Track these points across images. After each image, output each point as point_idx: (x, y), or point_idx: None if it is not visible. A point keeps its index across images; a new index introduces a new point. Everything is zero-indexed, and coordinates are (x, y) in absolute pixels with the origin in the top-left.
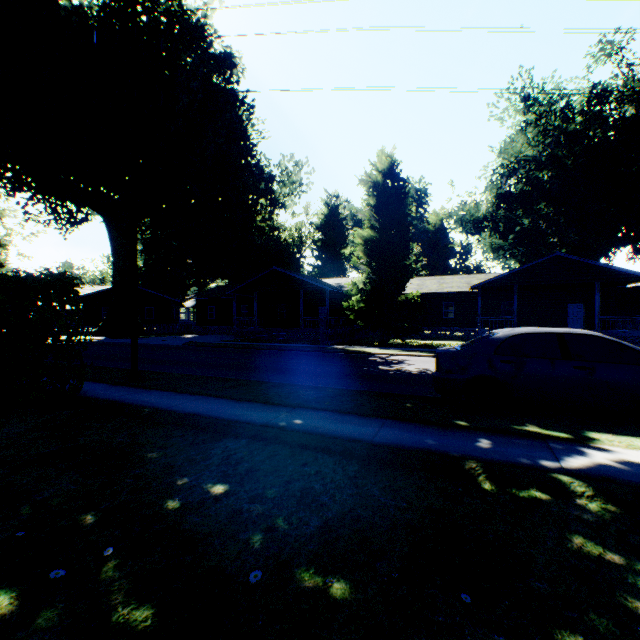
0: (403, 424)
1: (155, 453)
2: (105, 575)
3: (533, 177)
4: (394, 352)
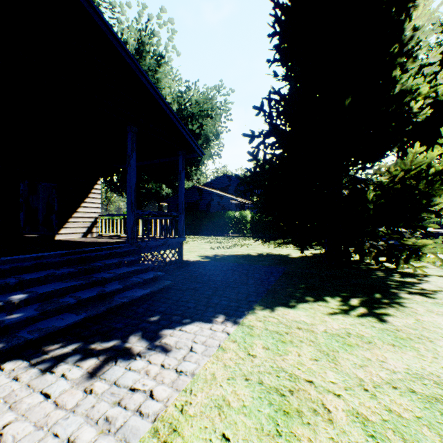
0: None
1: None
2: None
3: None
4: None
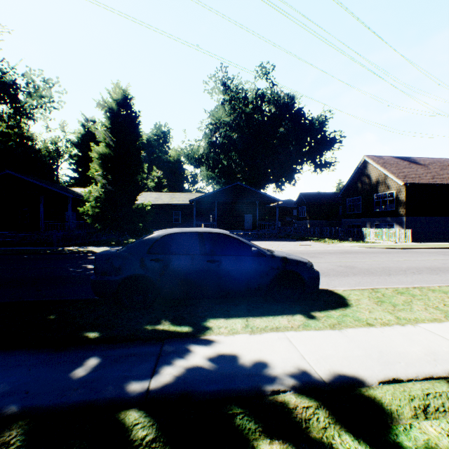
0: (0, 356)
1: None
2: None
3: (228, 135)
4: None
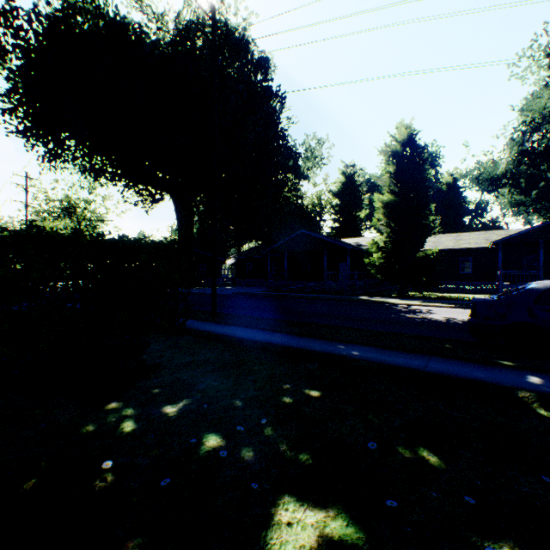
0: (447, 360)
1: (257, 367)
2: (268, 434)
3: None
4: (415, 303)
